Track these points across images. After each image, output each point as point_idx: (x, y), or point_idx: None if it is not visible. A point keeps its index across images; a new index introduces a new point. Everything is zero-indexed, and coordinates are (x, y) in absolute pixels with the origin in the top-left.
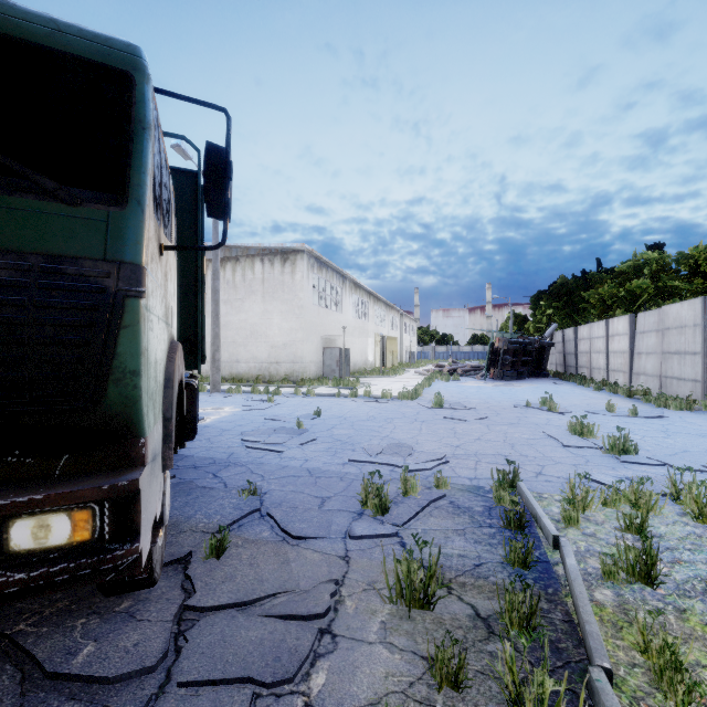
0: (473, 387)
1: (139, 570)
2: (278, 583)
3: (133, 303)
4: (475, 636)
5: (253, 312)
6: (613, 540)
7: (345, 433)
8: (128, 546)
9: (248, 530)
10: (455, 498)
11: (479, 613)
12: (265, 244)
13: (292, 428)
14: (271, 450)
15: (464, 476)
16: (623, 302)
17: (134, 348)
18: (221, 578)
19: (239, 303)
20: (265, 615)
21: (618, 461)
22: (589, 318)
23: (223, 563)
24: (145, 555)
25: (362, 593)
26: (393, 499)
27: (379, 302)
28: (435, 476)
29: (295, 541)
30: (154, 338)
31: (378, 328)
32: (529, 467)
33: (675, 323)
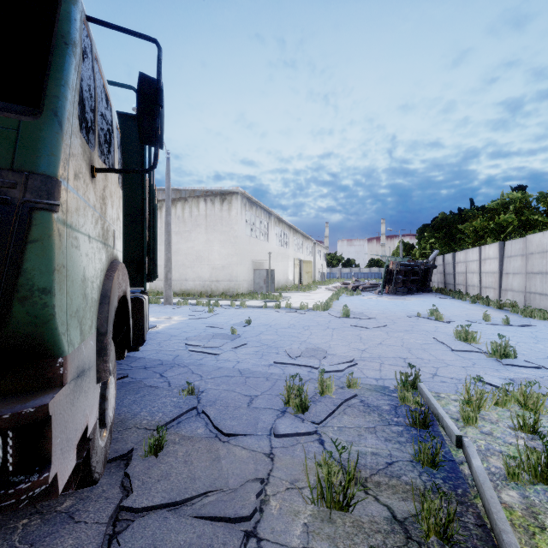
0: (372, 300)
1: (56, 495)
2: (209, 482)
3: (42, 216)
4: (394, 542)
5: (198, 241)
6: (509, 439)
7: (270, 338)
8: (36, 477)
9: (185, 427)
10: (365, 397)
11: (396, 516)
12: (208, 187)
13: (227, 334)
14: (209, 353)
15: (371, 377)
16: (493, 232)
17: (43, 264)
18: (157, 476)
19: (187, 234)
20: (195, 516)
21: (500, 363)
22: (464, 246)
23: (160, 461)
24: (64, 476)
25: (286, 493)
26: (312, 398)
27: (297, 233)
28: (347, 378)
29: (226, 438)
30: (80, 256)
31: (296, 254)
32: (425, 369)
33: (538, 249)
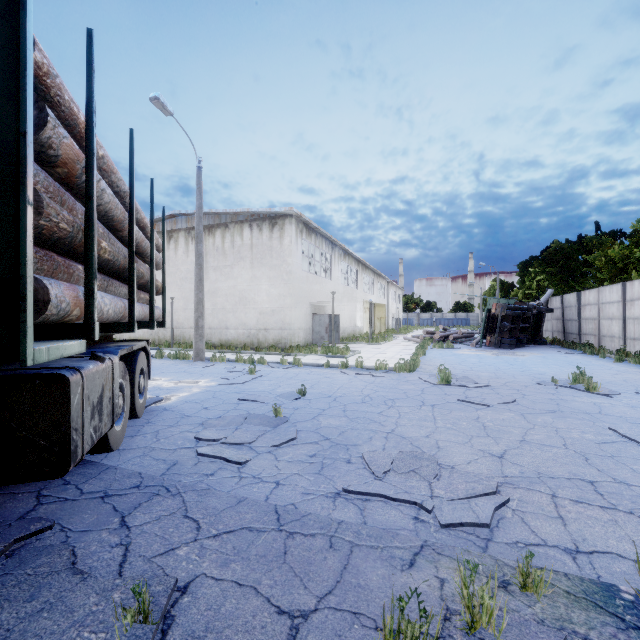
0: (471, 356)
1: None
2: None
3: None
4: None
5: (242, 278)
6: None
7: (335, 425)
8: None
9: None
10: (581, 638)
11: None
12: (253, 209)
13: (267, 415)
14: (228, 460)
15: (554, 544)
16: None
17: None
18: None
19: (228, 269)
20: None
21: None
22: (586, 284)
23: None
24: None
25: None
26: None
27: (367, 269)
28: (519, 566)
29: None
30: None
31: (366, 295)
32: None
33: None
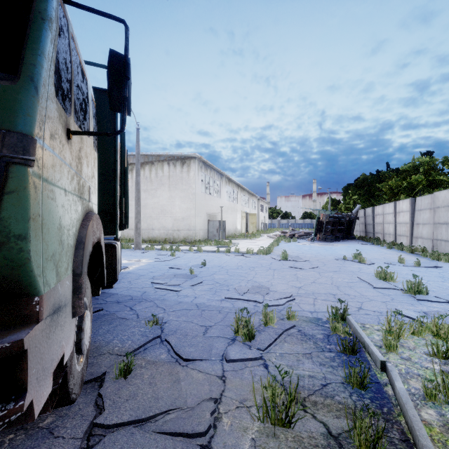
0: (306, 246)
1: (32, 419)
2: (170, 401)
3: (18, 169)
4: None
5: (162, 197)
6: (425, 364)
7: (222, 278)
8: (11, 405)
9: (150, 353)
10: (302, 327)
11: (331, 432)
12: (170, 153)
13: (186, 274)
14: (171, 290)
15: (306, 310)
16: (405, 190)
17: (19, 213)
18: (126, 396)
19: (153, 191)
20: (158, 432)
21: (414, 299)
22: (381, 201)
23: (129, 383)
24: (40, 402)
25: (236, 411)
26: (257, 328)
27: (244, 191)
28: (287, 311)
29: (185, 363)
30: (56, 207)
31: (243, 208)
32: (352, 303)
33: (443, 203)
